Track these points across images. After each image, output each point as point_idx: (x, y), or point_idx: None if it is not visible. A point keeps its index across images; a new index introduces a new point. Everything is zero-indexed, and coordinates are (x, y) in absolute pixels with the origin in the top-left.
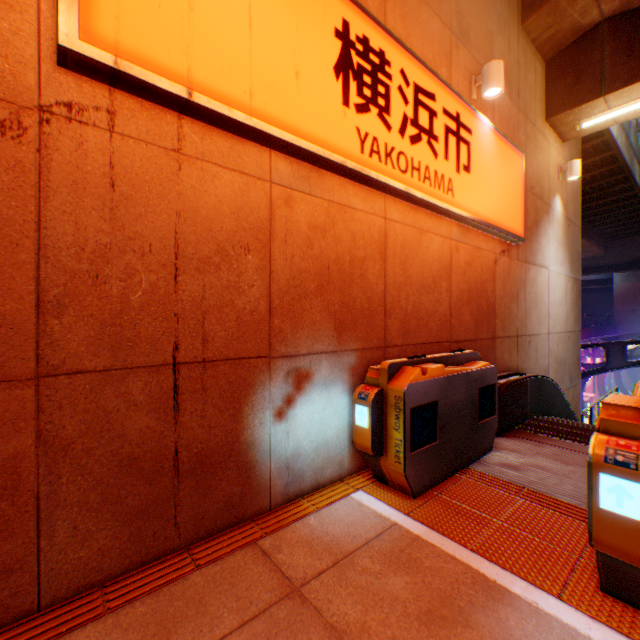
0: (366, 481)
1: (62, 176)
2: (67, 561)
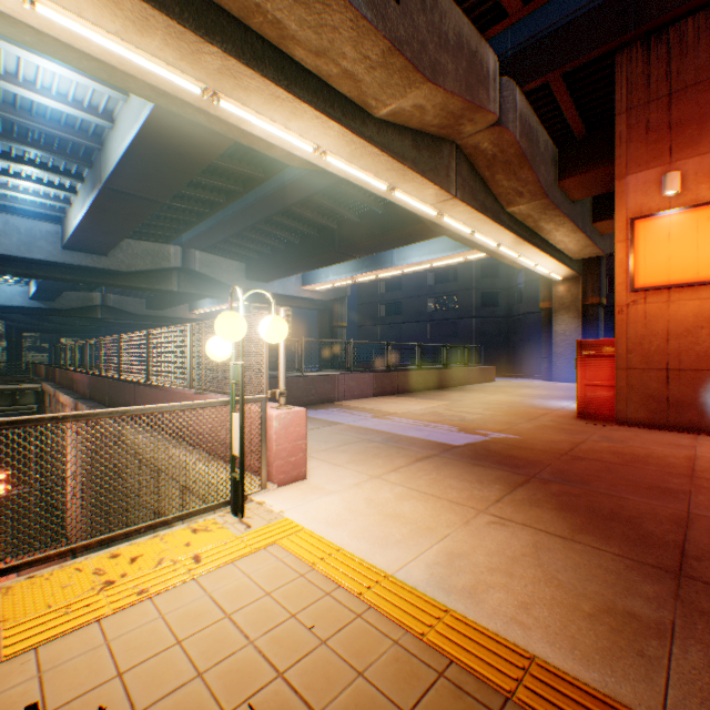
0: None
1: (630, 319)
2: (631, 416)
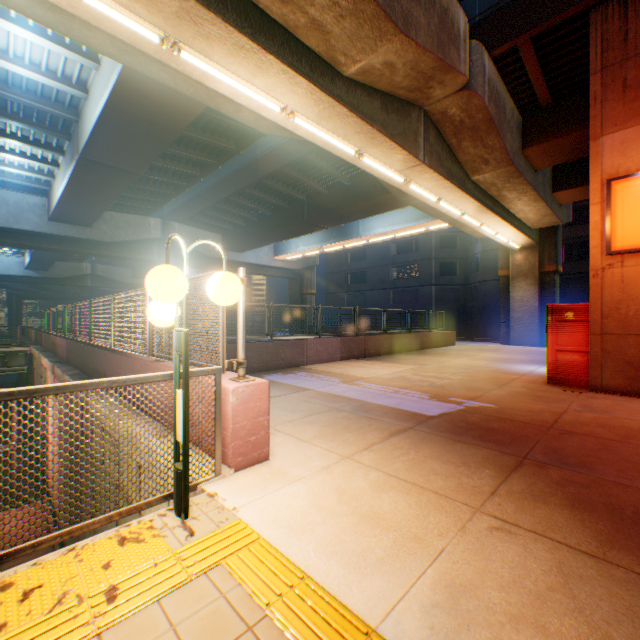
0: None
1: (605, 283)
2: (607, 382)
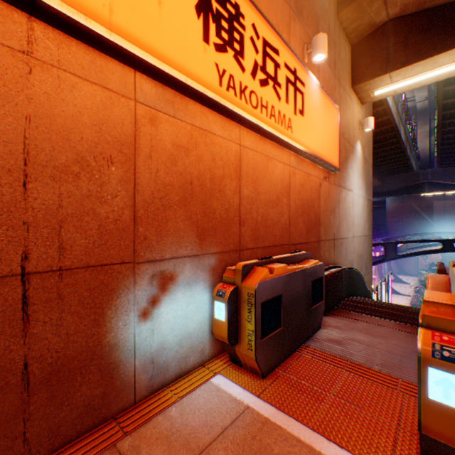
0: (224, 364)
1: None
2: None
